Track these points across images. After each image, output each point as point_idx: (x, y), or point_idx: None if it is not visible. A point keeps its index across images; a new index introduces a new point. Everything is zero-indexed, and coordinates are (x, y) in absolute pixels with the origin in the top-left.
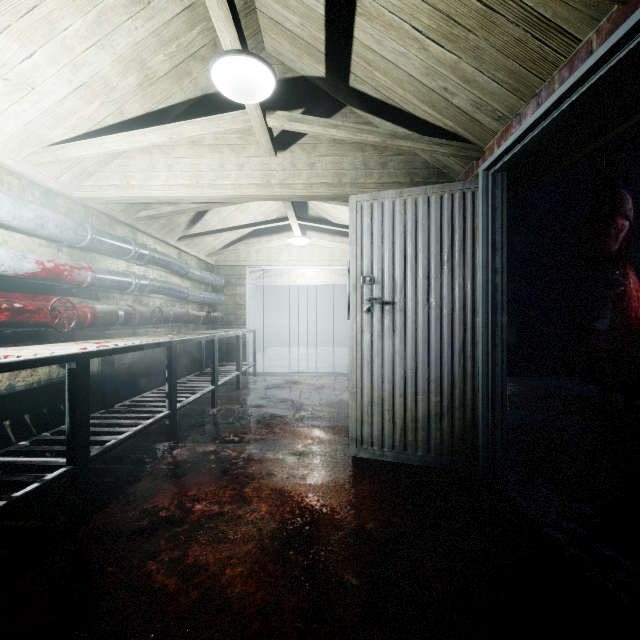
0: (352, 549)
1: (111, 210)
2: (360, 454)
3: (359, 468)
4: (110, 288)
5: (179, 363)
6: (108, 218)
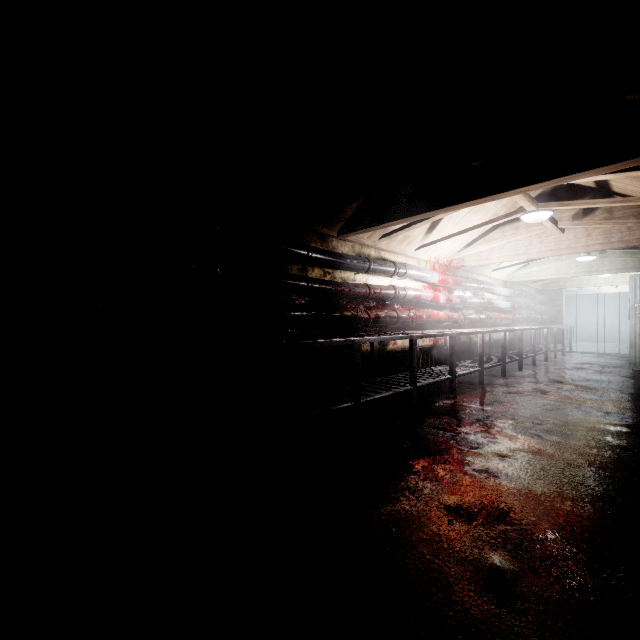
0: (622, 375)
1: (515, 281)
2: (634, 368)
3: (632, 371)
4: (517, 309)
5: (528, 340)
6: (513, 283)
